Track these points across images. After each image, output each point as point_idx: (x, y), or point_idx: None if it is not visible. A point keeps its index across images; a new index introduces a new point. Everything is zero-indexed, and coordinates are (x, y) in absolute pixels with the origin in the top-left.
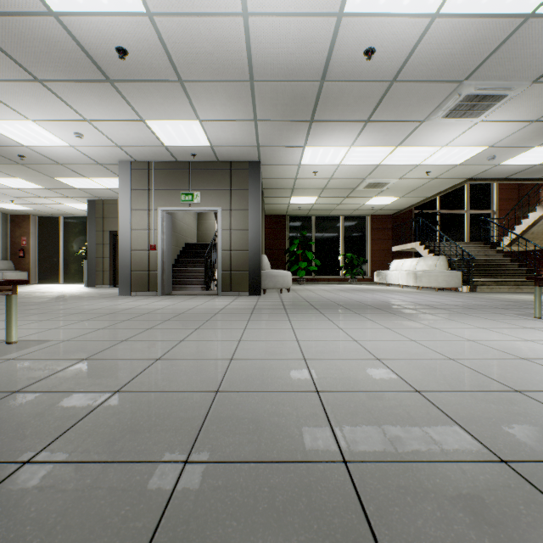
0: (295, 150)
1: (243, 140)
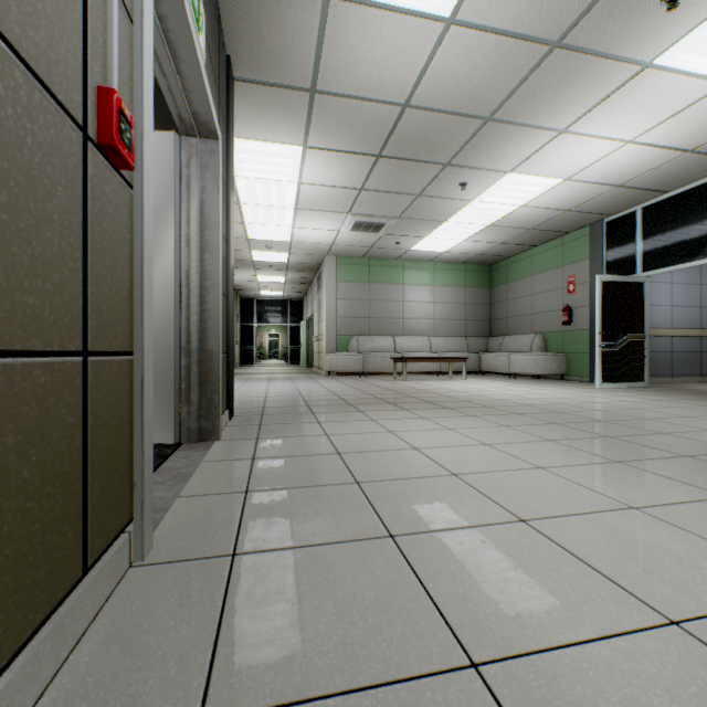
0: (291, 136)
1: (345, 73)
